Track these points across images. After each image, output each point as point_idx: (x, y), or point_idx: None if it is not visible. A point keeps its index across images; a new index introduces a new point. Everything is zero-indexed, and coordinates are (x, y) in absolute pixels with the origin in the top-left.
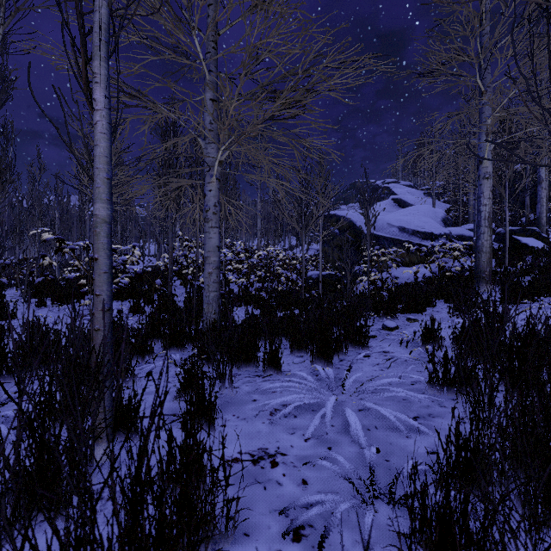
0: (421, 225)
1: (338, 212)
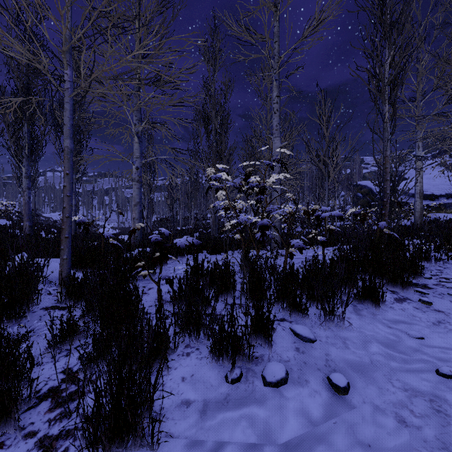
0: (426, 189)
1: (362, 182)
